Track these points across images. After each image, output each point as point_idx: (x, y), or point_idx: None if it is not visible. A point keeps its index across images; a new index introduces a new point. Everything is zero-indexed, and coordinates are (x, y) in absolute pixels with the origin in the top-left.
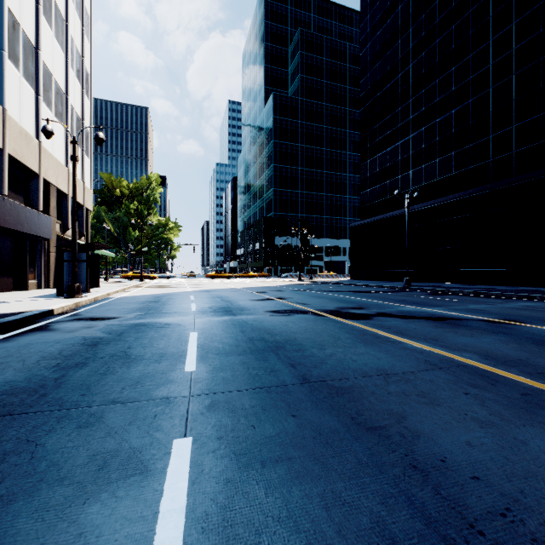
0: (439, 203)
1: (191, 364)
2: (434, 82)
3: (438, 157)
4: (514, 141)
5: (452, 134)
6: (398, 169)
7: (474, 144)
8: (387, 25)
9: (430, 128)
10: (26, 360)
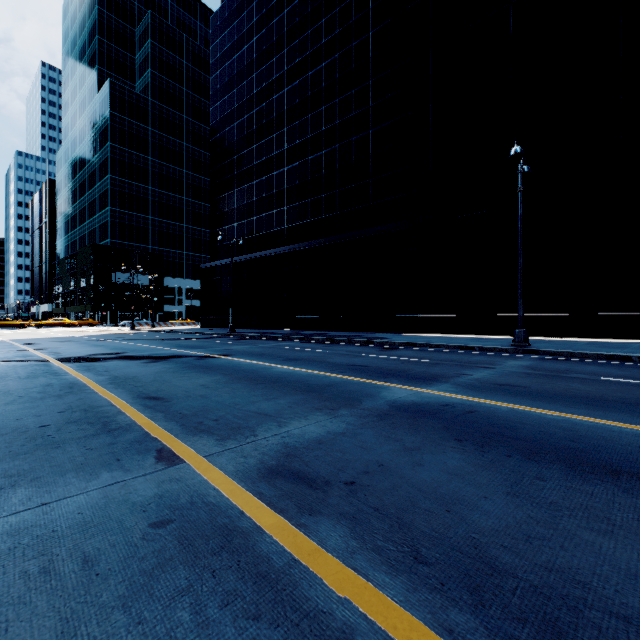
0: (276, 253)
1: None
2: (272, 135)
3: (275, 209)
4: (324, 208)
5: (285, 190)
6: (244, 213)
7: (300, 203)
8: (235, 60)
9: (269, 179)
10: None
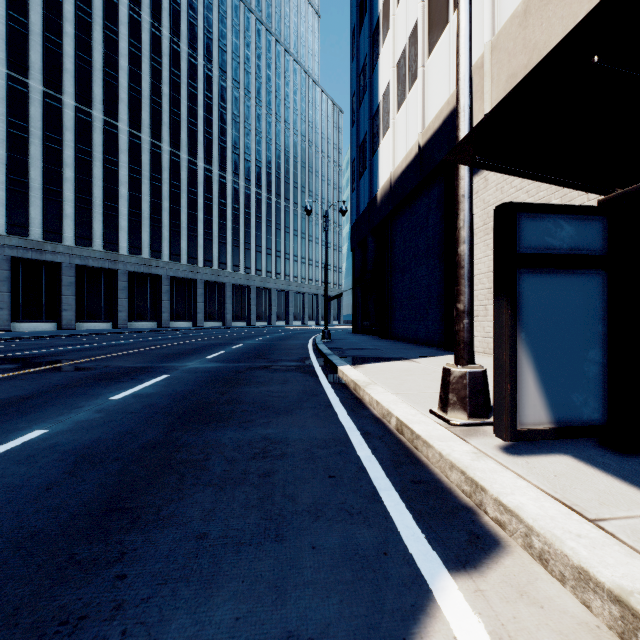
0: None
1: (223, 351)
2: None
3: None
4: None
5: None
6: None
7: None
8: None
9: None
10: (278, 353)
